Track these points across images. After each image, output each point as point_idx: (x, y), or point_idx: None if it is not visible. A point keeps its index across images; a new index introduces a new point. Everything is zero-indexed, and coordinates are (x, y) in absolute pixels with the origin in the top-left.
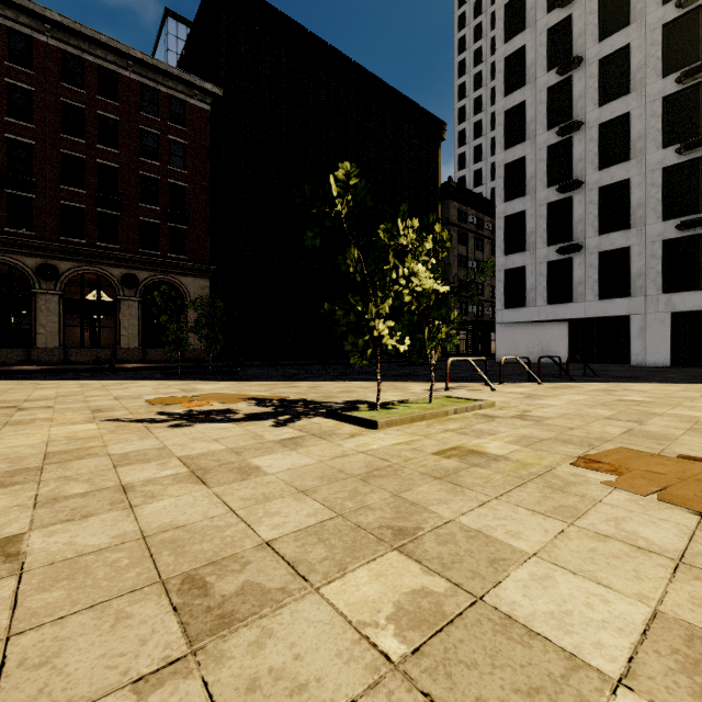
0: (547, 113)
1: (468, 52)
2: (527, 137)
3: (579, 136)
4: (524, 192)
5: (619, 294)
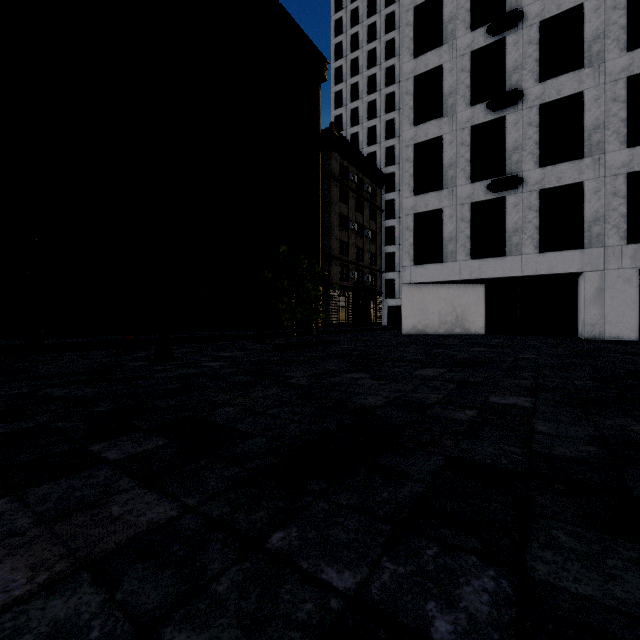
0: (470, 10)
1: (345, 11)
2: (444, 40)
3: (515, 37)
4: (439, 113)
5: (566, 245)
